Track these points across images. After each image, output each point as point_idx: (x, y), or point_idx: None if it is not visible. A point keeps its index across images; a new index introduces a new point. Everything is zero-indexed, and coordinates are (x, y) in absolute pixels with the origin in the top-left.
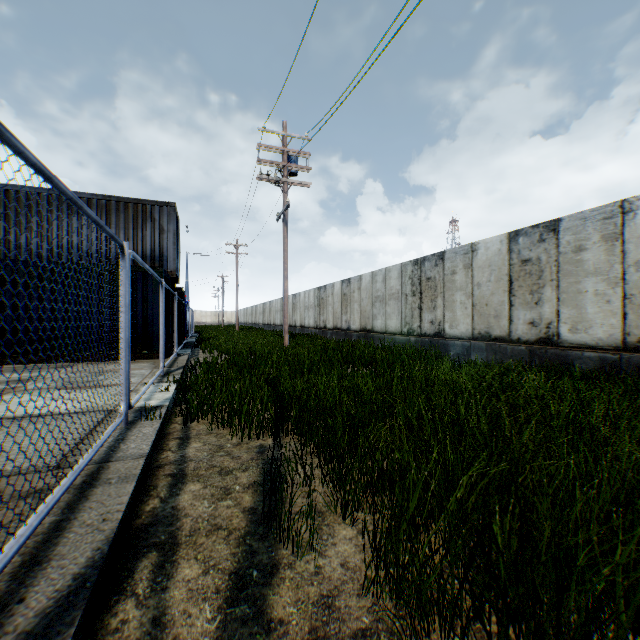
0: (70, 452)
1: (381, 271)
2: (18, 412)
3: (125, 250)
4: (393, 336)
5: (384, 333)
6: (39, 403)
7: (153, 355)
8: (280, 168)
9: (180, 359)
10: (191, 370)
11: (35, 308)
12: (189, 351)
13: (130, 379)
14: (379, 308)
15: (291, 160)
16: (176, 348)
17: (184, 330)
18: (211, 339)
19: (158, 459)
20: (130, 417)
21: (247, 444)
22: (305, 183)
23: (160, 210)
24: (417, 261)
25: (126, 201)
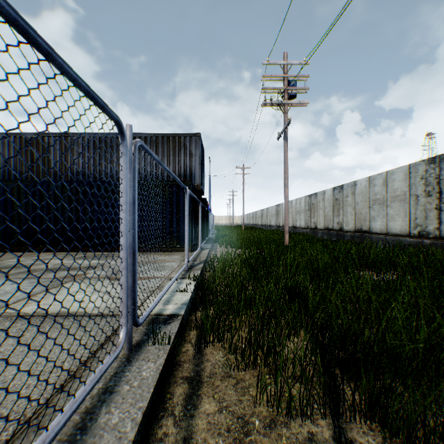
0: (34, 414)
1: (380, 175)
2: (58, 307)
3: (124, 131)
4: (397, 238)
5: (384, 234)
6: (81, 296)
7: (183, 249)
8: (281, 93)
9: (202, 253)
10: (210, 263)
11: (110, 213)
12: (210, 245)
13: (135, 293)
14: (377, 210)
15: (290, 85)
16: (200, 244)
17: (207, 229)
18: (225, 236)
19: (150, 441)
20: (140, 333)
21: (286, 427)
22: (303, 102)
23: (190, 140)
24: (433, 159)
25: (168, 136)
